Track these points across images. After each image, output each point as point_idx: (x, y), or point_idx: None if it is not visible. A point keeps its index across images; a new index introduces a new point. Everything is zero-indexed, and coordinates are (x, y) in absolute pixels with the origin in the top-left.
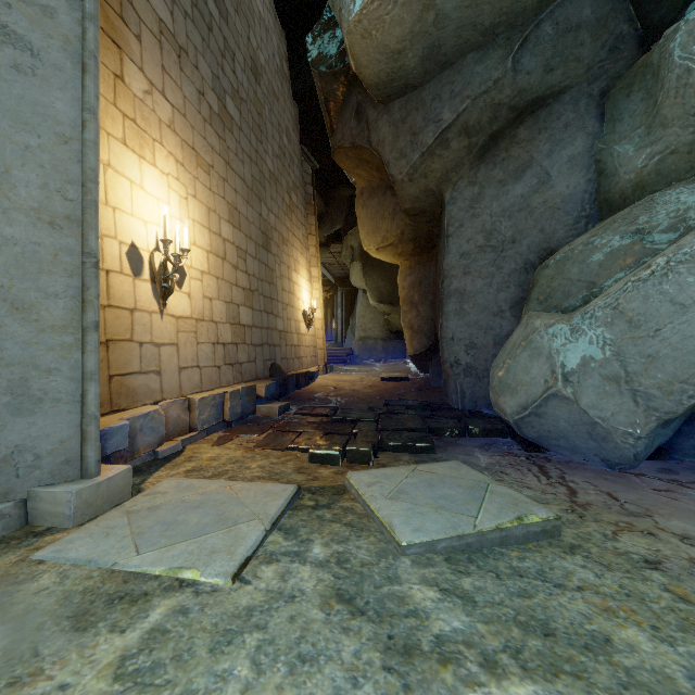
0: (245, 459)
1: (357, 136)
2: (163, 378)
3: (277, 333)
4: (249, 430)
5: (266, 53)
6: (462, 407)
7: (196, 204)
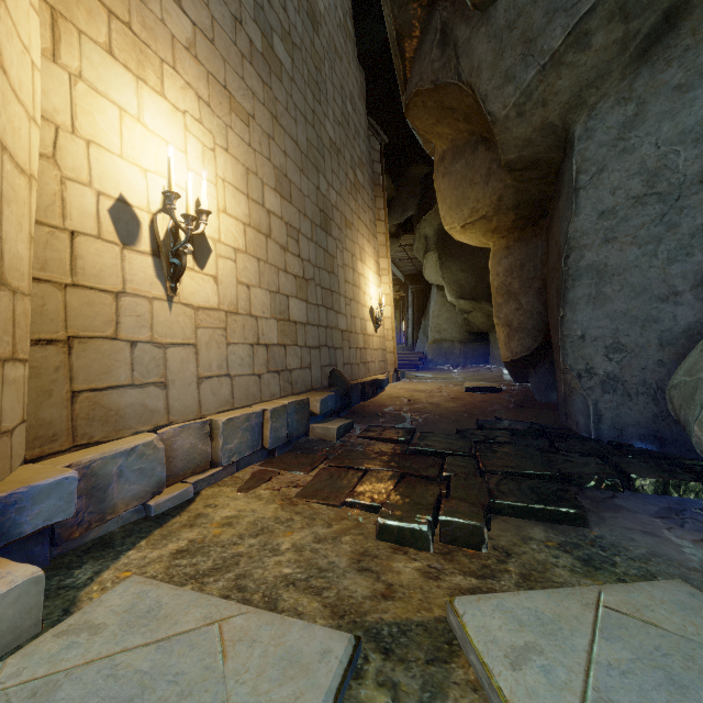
0: (277, 526)
1: (441, 70)
2: (170, 392)
3: (338, 333)
4: (295, 463)
5: (326, 1)
6: (596, 436)
7: (227, 160)
